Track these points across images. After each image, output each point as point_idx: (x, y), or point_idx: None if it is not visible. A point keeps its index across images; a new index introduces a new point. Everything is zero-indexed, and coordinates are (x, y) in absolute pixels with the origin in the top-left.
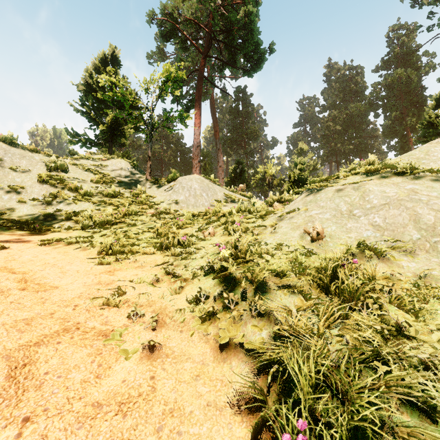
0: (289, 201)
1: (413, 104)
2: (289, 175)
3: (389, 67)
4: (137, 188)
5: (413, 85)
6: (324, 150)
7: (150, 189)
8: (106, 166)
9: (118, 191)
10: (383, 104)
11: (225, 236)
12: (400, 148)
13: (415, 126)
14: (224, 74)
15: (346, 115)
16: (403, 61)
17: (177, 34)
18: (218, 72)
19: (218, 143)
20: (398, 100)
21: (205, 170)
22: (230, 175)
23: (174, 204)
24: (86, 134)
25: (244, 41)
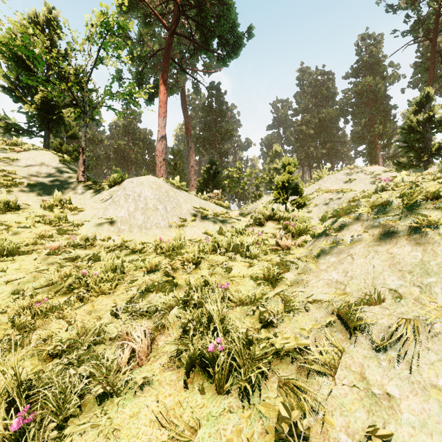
0: (287, 219)
1: (379, 113)
2: (277, 180)
3: (358, 75)
4: (54, 195)
5: (380, 94)
6: (297, 154)
7: (80, 196)
8: (16, 160)
9: (13, 201)
10: (353, 110)
11: (176, 381)
12: (368, 154)
13: (381, 134)
14: (196, 68)
15: (318, 120)
16: (370, 70)
17: (137, 4)
18: (190, 65)
19: (190, 141)
20: (366, 107)
21: (175, 170)
22: (203, 177)
23: (107, 225)
24: (8, 117)
25: (219, 17)
